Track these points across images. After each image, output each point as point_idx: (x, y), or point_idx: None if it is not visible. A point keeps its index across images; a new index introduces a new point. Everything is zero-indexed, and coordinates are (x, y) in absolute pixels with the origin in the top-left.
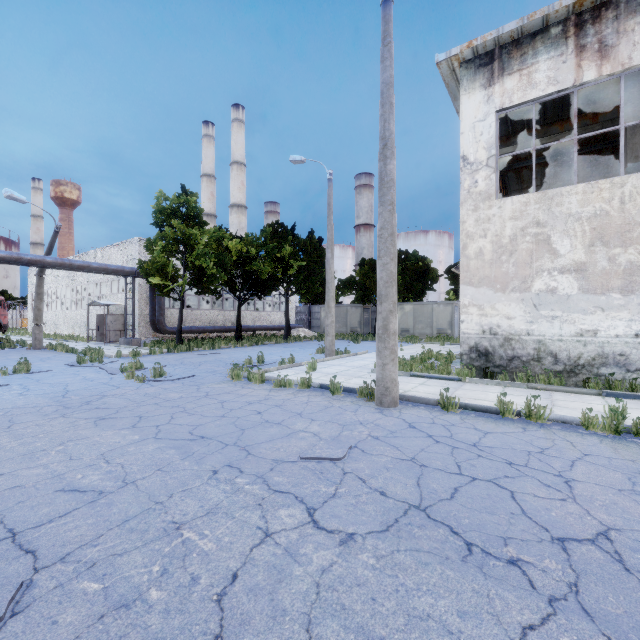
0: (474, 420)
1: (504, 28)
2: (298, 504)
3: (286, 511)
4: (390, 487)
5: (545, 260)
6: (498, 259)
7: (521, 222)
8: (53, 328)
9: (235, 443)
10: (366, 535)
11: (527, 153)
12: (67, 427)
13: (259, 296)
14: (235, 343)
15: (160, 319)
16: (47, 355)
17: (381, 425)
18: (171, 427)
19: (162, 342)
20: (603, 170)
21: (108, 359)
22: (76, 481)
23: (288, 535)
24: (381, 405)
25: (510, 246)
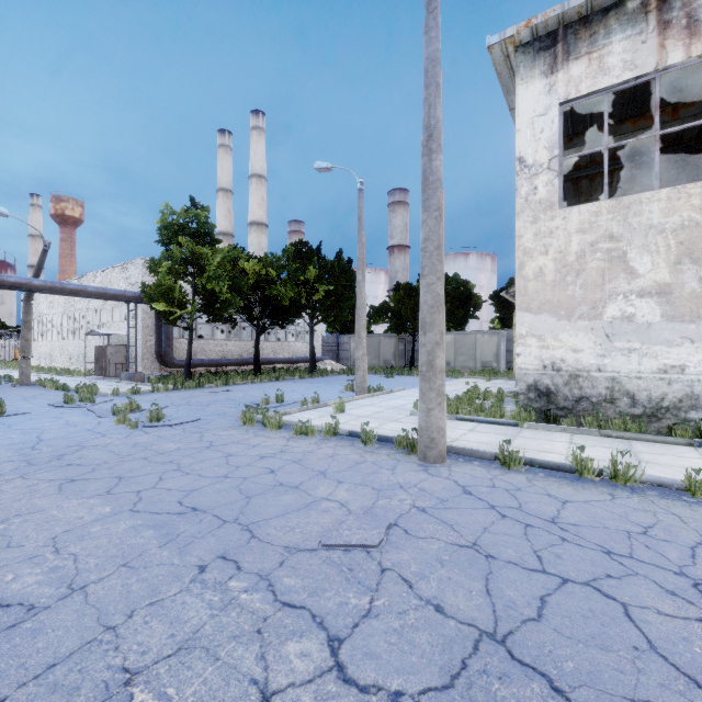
0: (545, 482)
1: (570, 2)
2: (316, 630)
3: (297, 645)
4: (448, 596)
5: (620, 281)
6: (562, 280)
7: (590, 236)
8: (48, 361)
9: (236, 519)
10: (420, 697)
11: (588, 160)
12: (21, 494)
13: (280, 325)
14: (252, 378)
15: (167, 351)
16: (33, 393)
17: (427, 490)
18: (156, 493)
19: (168, 377)
20: (673, 180)
21: (102, 398)
22: (1, 586)
23: (298, 698)
24: (425, 460)
25: (577, 264)
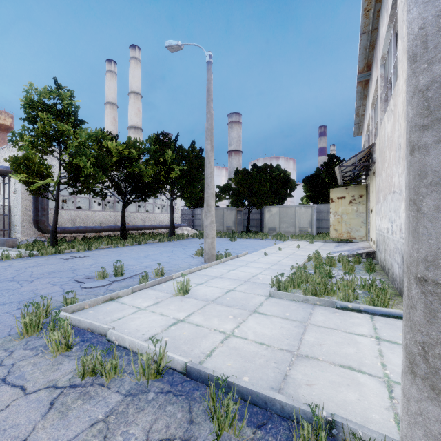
0: None
1: None
2: None
3: None
4: None
5: None
6: None
7: None
8: None
9: None
10: None
11: None
12: None
13: (143, 198)
14: (117, 242)
15: (42, 219)
16: None
17: None
18: None
19: (34, 243)
20: None
21: None
22: None
23: None
24: None
25: None
